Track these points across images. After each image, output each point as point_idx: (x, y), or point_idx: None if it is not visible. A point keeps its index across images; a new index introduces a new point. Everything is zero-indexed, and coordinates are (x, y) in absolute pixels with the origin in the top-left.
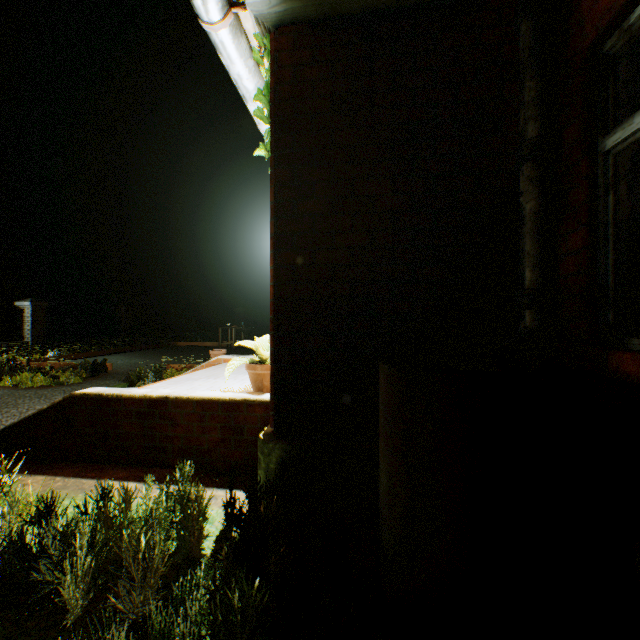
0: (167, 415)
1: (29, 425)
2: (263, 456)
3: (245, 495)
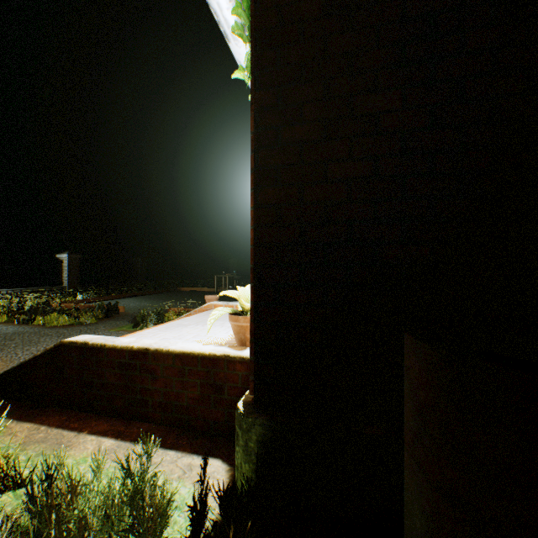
0: (147, 367)
1: (25, 370)
2: (241, 431)
3: (223, 467)
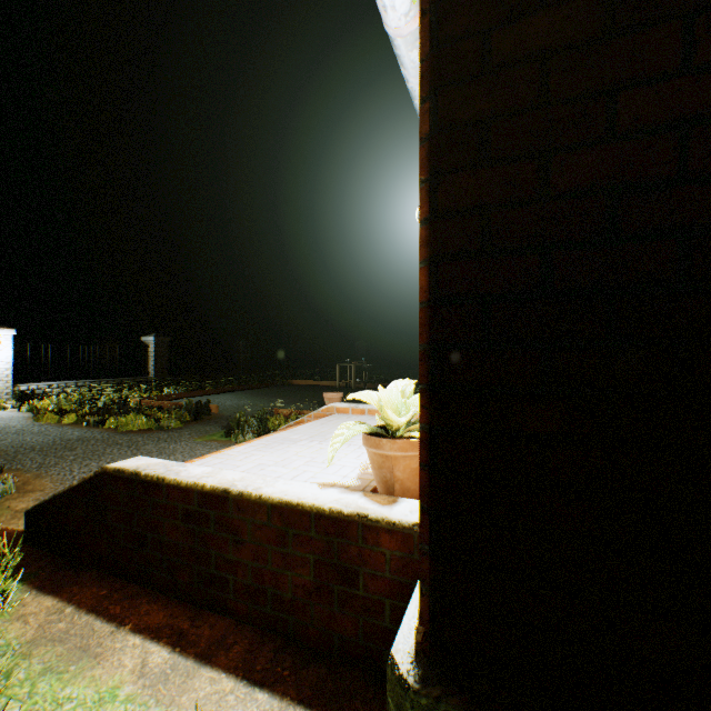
0: (226, 523)
1: (59, 506)
2: None
3: None
